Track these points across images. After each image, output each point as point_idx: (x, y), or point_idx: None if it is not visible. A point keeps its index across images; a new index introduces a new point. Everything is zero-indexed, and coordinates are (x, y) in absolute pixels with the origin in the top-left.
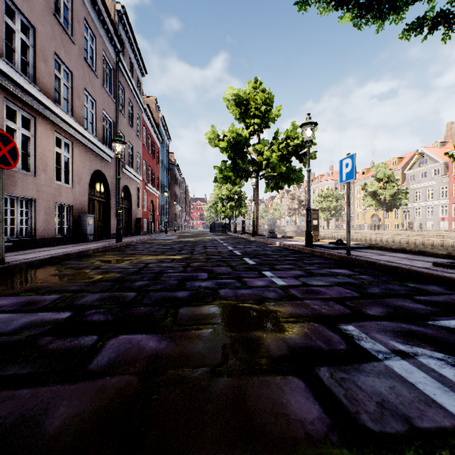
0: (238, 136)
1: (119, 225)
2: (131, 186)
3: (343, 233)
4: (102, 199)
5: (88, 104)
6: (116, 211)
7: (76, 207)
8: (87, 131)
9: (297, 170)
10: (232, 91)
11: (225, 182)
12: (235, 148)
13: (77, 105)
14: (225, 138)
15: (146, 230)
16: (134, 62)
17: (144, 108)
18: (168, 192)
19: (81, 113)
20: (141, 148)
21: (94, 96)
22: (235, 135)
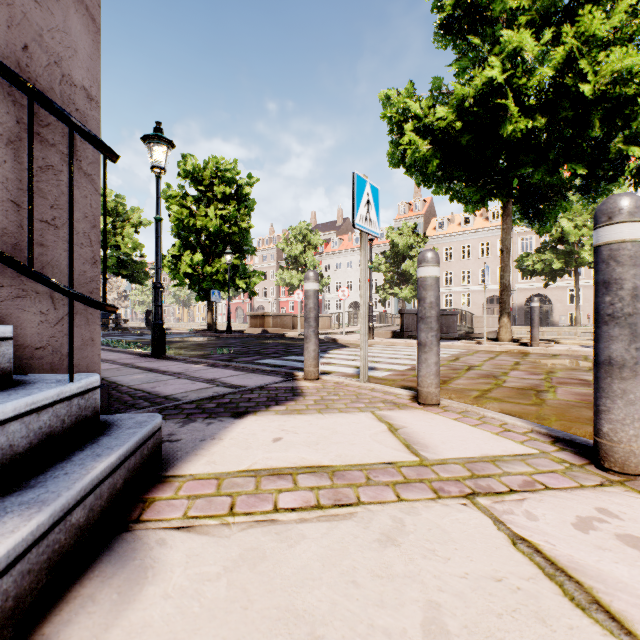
0: None
1: None
2: None
3: None
4: None
5: None
6: None
7: None
8: None
9: None
10: None
11: None
12: None
13: None
14: None
15: None
16: None
17: None
18: None
19: None
20: None
21: None
22: None
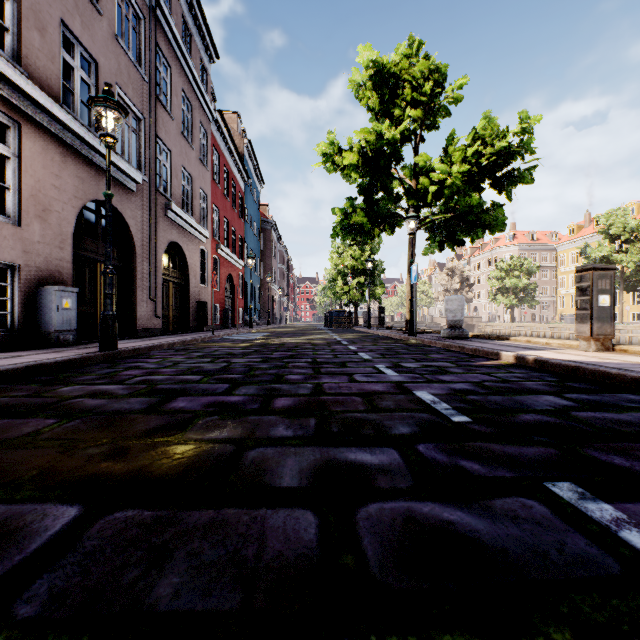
0: (380, 141)
1: (106, 307)
2: (188, 245)
3: (542, 329)
4: (117, 262)
5: (75, 61)
6: (149, 286)
7: (32, 270)
8: (60, 107)
9: (495, 205)
10: (369, 55)
11: (352, 237)
12: (373, 167)
13: (37, 47)
14: (355, 145)
15: (218, 323)
16: (192, 29)
17: (214, 116)
18: (253, 258)
19: (49, 68)
20: (209, 183)
21: (92, 49)
22: (375, 137)
